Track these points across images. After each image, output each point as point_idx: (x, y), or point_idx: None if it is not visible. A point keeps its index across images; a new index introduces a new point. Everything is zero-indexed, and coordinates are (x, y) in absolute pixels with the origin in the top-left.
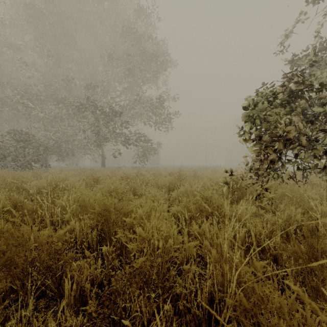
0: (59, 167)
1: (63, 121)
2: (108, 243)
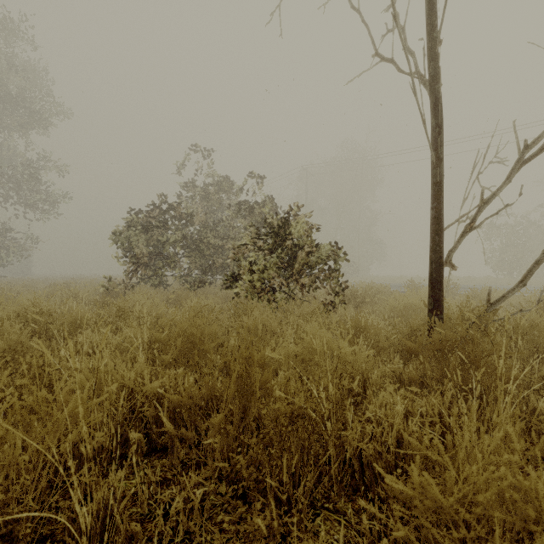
0: None
1: None
2: None
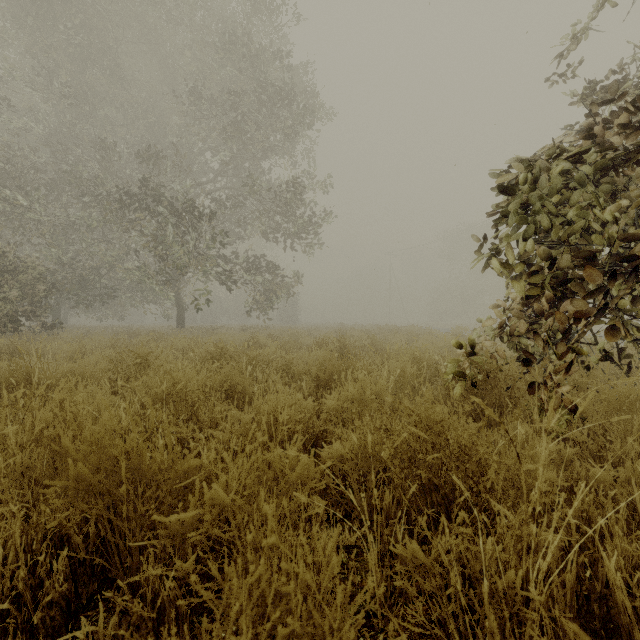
0: (85, 329)
1: (92, 230)
2: (101, 608)
